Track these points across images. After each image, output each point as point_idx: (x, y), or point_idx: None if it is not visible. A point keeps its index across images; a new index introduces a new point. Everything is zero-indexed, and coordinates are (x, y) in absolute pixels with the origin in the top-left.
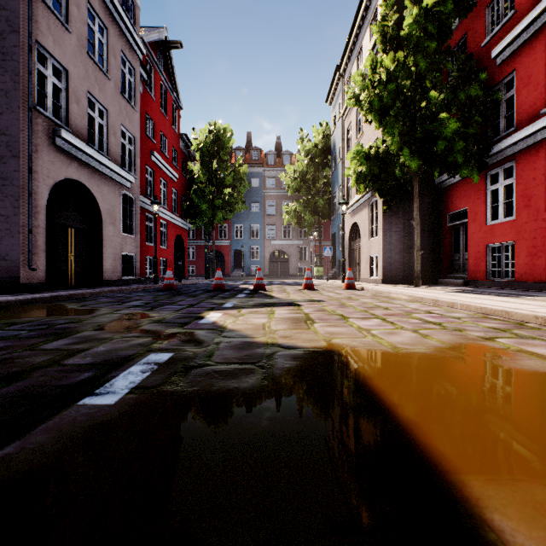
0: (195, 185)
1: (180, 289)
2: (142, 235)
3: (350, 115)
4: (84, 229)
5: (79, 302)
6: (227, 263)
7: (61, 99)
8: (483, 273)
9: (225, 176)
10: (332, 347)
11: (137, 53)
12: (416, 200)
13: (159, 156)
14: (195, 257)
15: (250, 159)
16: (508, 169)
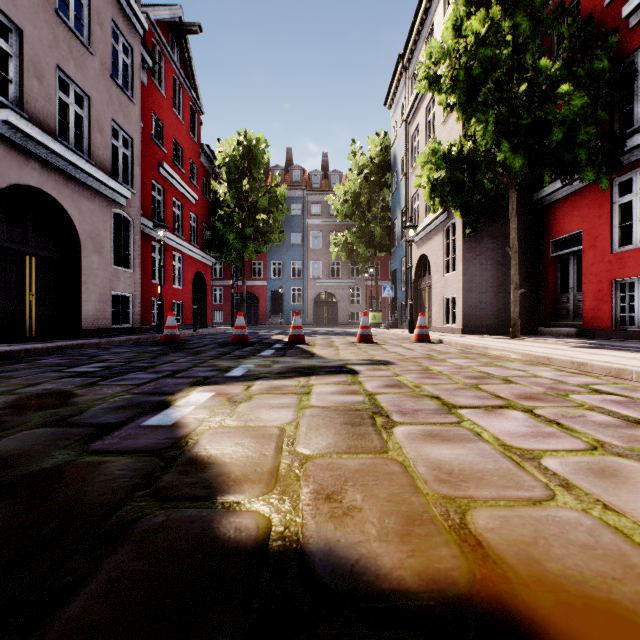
0: (221, 210)
1: (187, 342)
2: (147, 271)
3: (416, 117)
4: (52, 259)
5: (1, 365)
6: (262, 307)
7: (12, 70)
8: (607, 319)
9: (258, 198)
10: (495, 585)
11: (136, 26)
12: (514, 219)
13: (170, 169)
14: (223, 300)
15: (290, 181)
16: (630, 180)
